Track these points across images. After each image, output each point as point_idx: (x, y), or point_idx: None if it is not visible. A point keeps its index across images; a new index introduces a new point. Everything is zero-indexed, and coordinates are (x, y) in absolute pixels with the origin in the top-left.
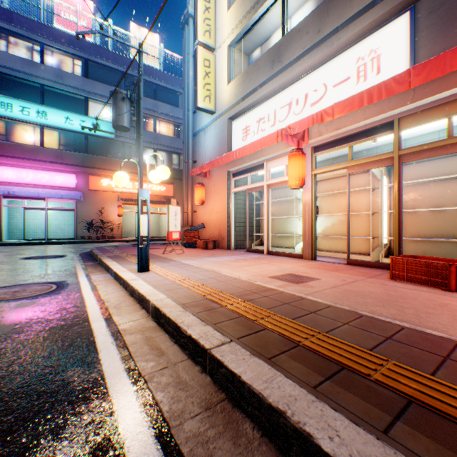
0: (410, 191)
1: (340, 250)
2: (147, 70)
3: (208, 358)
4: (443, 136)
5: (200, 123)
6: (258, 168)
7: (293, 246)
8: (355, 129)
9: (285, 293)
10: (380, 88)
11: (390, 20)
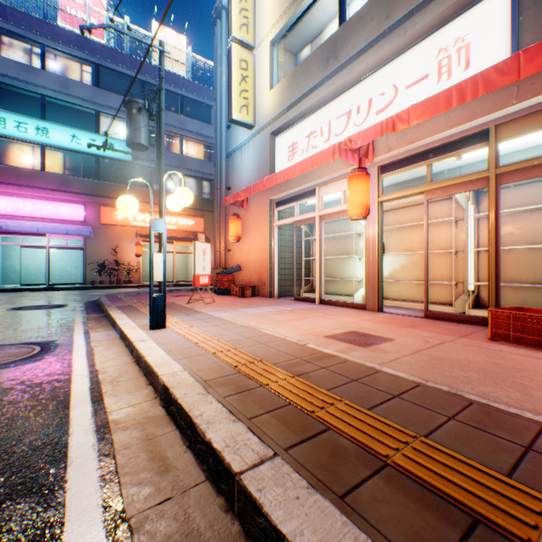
0: (505, 222)
1: (412, 299)
2: (172, 78)
3: (237, 490)
4: None
5: (235, 140)
6: (308, 195)
7: (351, 293)
8: (436, 142)
9: (350, 362)
10: (476, 82)
11: None
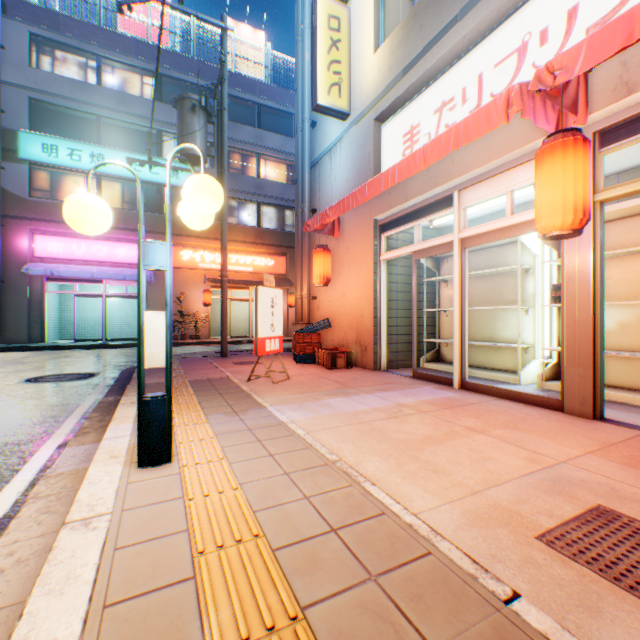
0: None
1: None
2: (247, 84)
3: None
4: None
5: (322, 141)
6: (439, 207)
7: (510, 368)
8: None
9: None
10: None
11: None
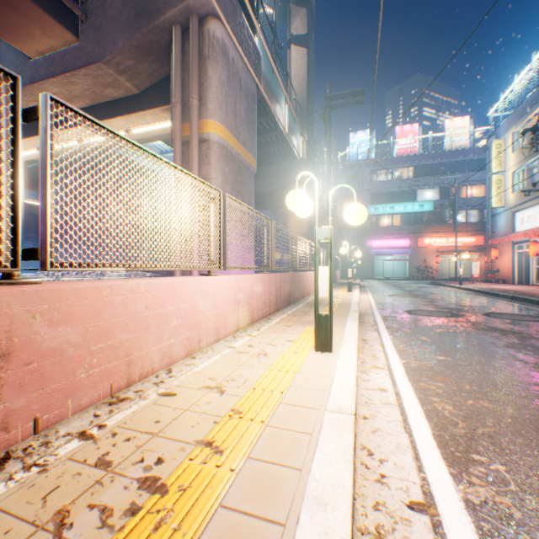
0: None
1: None
2: (457, 153)
3: (471, 289)
4: None
5: (495, 209)
6: (526, 242)
7: None
8: None
9: (498, 288)
10: None
11: None
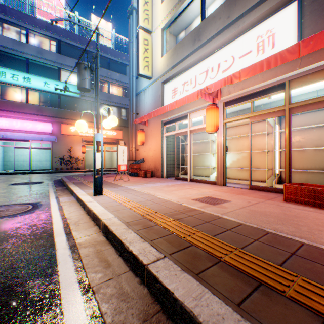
0: (295, 135)
1: (243, 178)
2: (103, 48)
3: (146, 273)
4: (320, 94)
5: (141, 85)
6: (183, 118)
7: (208, 175)
8: (256, 89)
9: (205, 213)
10: (276, 57)
11: (282, 7)
